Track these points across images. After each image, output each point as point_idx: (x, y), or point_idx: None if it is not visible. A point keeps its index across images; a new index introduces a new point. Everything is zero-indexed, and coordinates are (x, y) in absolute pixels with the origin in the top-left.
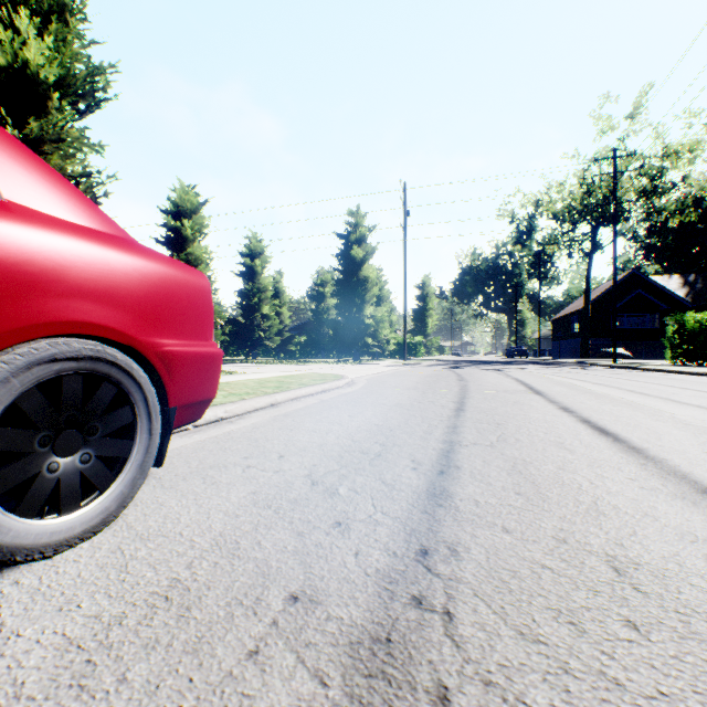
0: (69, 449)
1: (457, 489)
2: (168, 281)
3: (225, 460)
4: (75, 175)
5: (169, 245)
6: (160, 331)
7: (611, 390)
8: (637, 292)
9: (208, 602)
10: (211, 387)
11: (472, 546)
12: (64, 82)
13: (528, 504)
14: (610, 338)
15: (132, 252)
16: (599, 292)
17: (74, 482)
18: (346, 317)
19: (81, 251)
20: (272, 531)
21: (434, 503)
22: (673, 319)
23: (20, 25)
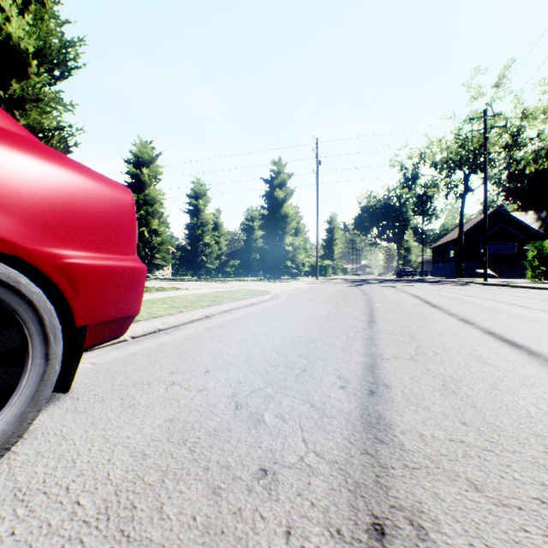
0: None
1: (395, 417)
2: (76, 186)
3: (151, 375)
4: (51, 128)
5: (131, 188)
6: (62, 241)
7: (495, 303)
8: (501, 225)
9: None
10: (132, 303)
11: (441, 518)
12: (42, 52)
13: (483, 440)
14: (478, 262)
15: (25, 148)
16: (470, 225)
17: None
18: (270, 245)
19: None
20: (180, 486)
21: (373, 437)
22: (533, 246)
23: (5, 6)
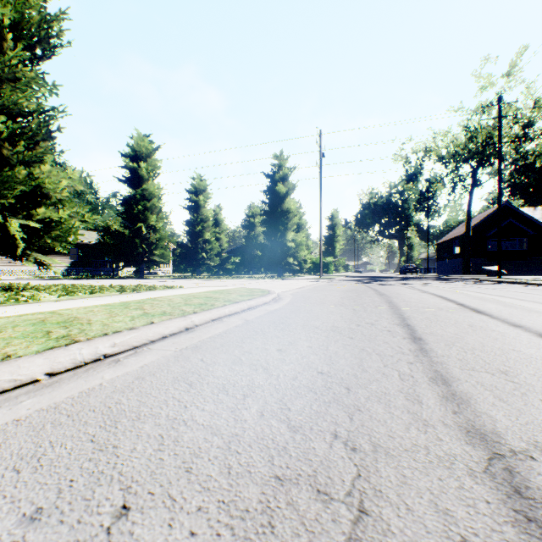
0: None
1: None
2: None
3: None
4: (30, 110)
5: (128, 183)
6: None
7: None
8: (509, 220)
9: None
10: None
11: None
12: (19, 26)
13: None
14: (485, 258)
15: None
16: (476, 221)
17: None
18: (272, 241)
19: None
20: None
21: None
22: None
23: None
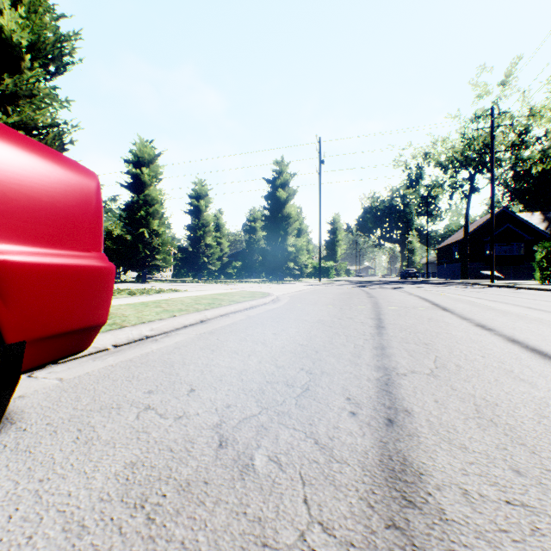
0: None
1: (424, 461)
2: (7, 160)
3: (124, 395)
4: (45, 124)
5: (131, 188)
6: None
7: (510, 307)
8: (506, 226)
9: None
10: (95, 310)
11: None
12: (36, 46)
13: None
14: (484, 263)
15: None
16: (475, 226)
17: None
18: (272, 246)
19: None
20: None
21: (400, 496)
22: (541, 247)
23: None
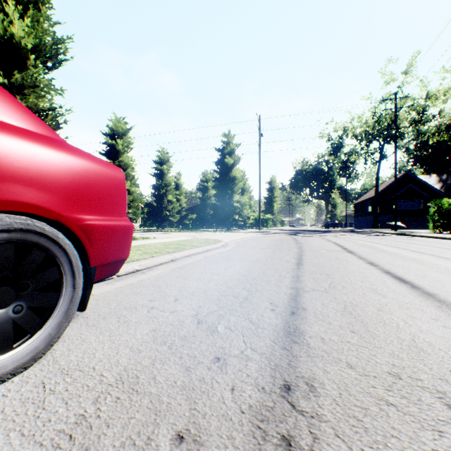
0: (2, 302)
1: (306, 328)
2: (90, 171)
3: (136, 302)
4: (45, 109)
5: (108, 156)
6: (82, 209)
7: (398, 250)
8: (409, 186)
9: (105, 442)
10: (124, 250)
11: (325, 381)
12: (38, 48)
13: (362, 341)
14: (391, 215)
15: (59, 149)
16: (384, 186)
17: (7, 328)
18: (221, 202)
19: (13, 145)
20: (165, 366)
21: (290, 340)
22: (434, 203)
23: (8, 11)
